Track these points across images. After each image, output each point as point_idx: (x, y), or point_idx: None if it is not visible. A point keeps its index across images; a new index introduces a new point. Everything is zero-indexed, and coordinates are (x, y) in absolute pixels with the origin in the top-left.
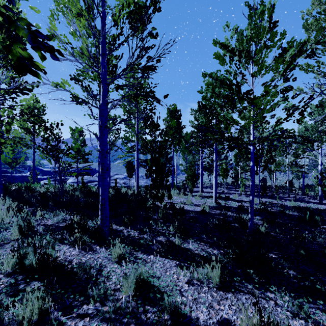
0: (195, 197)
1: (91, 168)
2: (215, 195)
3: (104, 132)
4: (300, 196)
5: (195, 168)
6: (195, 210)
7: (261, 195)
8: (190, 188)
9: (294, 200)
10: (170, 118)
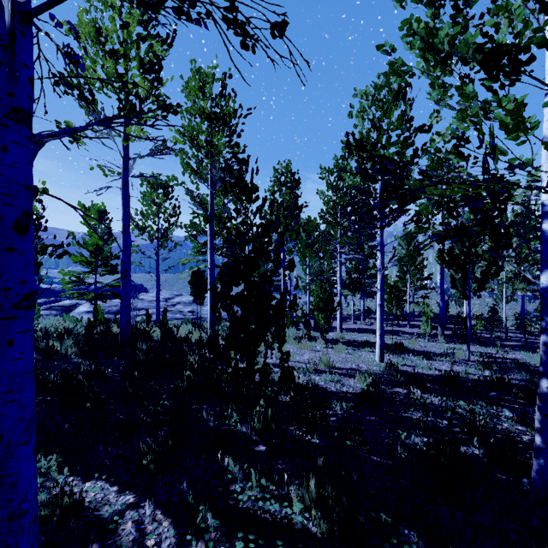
0: (334, 348)
1: (133, 284)
2: (381, 346)
3: (2, 135)
4: (519, 335)
5: (333, 286)
6: (345, 389)
7: (454, 337)
8: (321, 326)
9: (525, 349)
10: (280, 188)
